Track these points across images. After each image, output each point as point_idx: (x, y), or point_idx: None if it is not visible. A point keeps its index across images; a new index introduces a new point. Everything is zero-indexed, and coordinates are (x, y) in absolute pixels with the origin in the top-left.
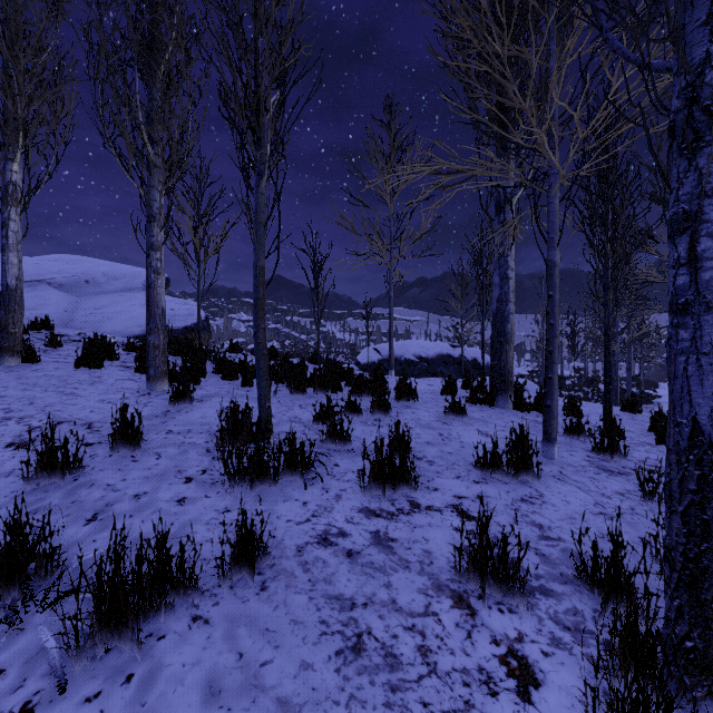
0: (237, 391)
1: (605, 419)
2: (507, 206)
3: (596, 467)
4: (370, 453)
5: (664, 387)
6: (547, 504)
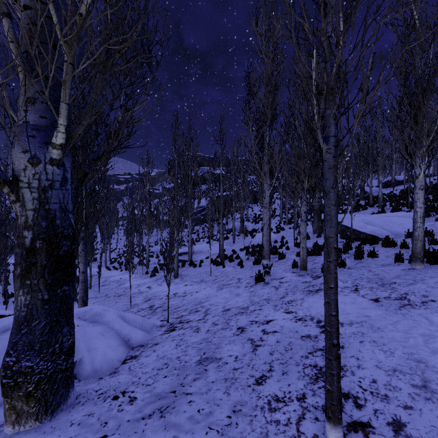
0: None
1: None
2: None
3: None
4: None
5: None
6: None
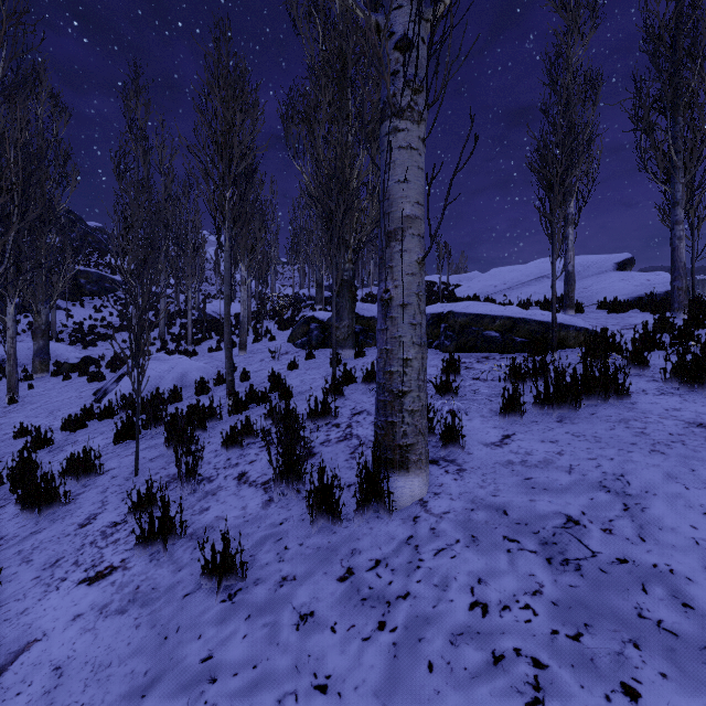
0: None
1: None
2: None
3: None
4: None
5: None
6: None
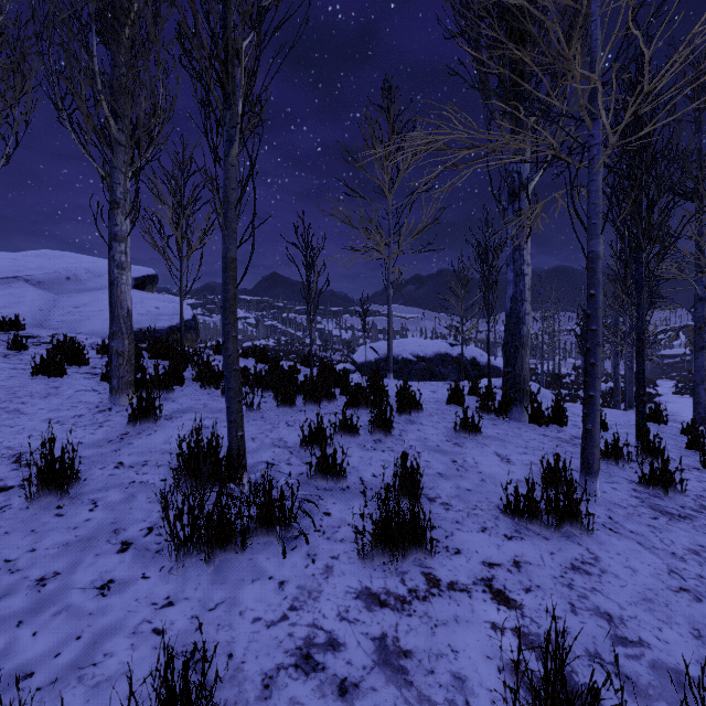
0: (216, 404)
1: (642, 438)
2: (522, 193)
3: (649, 507)
4: (370, 493)
5: (662, 385)
6: (607, 574)
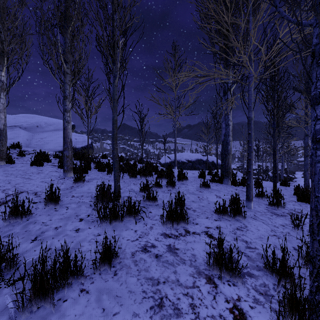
0: (105, 177)
1: (274, 189)
2: (228, 92)
3: (271, 212)
4: (166, 206)
5: (298, 173)
6: (249, 230)
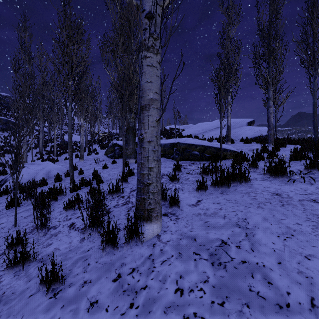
0: (299, 146)
1: None
2: None
3: None
4: None
5: None
6: None
